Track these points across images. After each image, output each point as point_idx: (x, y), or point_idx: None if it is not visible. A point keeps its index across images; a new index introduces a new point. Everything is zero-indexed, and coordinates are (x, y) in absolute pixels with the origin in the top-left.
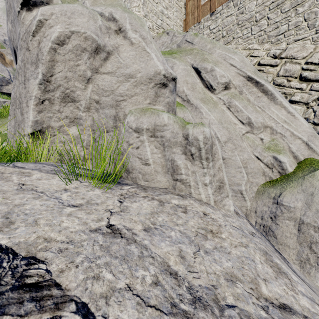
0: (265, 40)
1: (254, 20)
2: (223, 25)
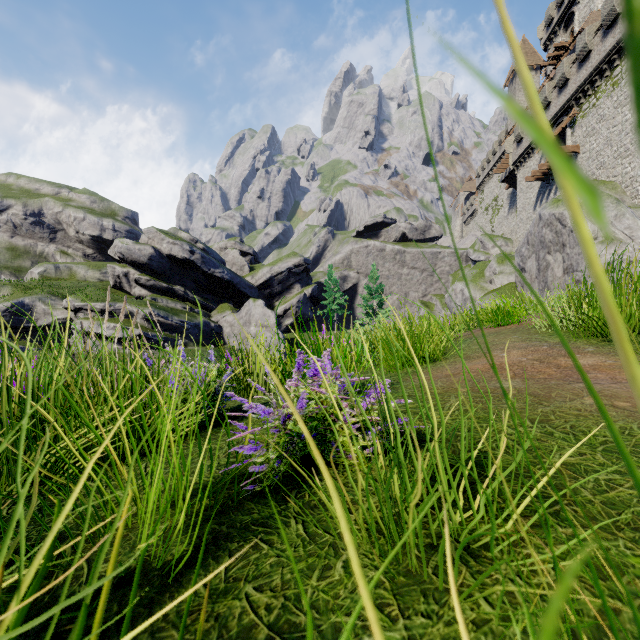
0: None
1: None
2: None
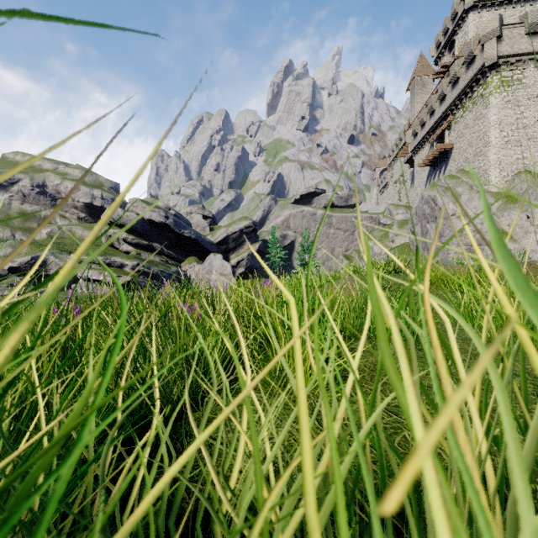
0: None
1: None
2: None
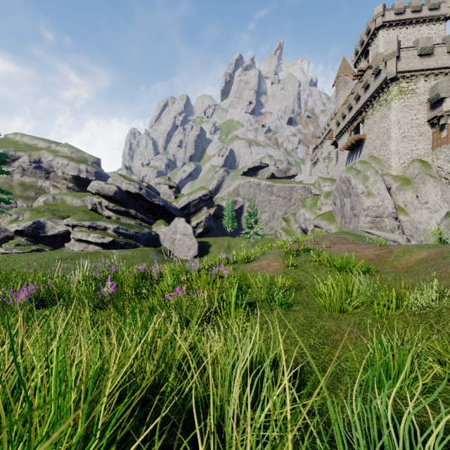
0: None
1: None
2: None
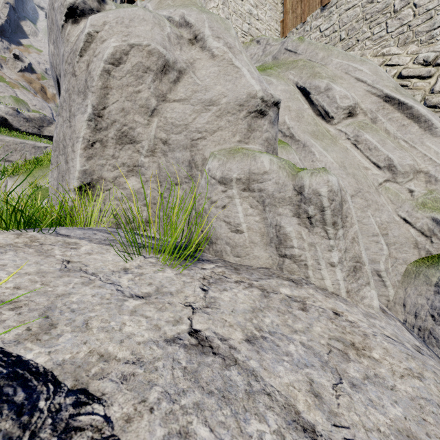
0: (410, 39)
1: (391, 11)
2: (340, 22)
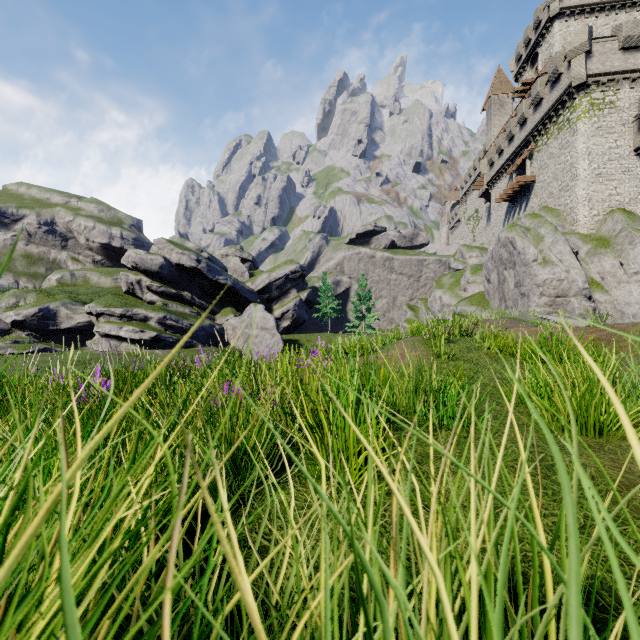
0: None
1: None
2: None
